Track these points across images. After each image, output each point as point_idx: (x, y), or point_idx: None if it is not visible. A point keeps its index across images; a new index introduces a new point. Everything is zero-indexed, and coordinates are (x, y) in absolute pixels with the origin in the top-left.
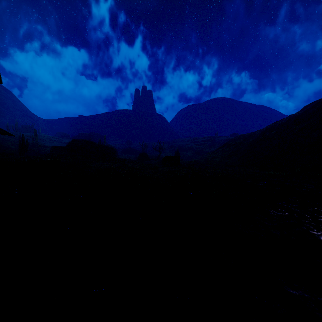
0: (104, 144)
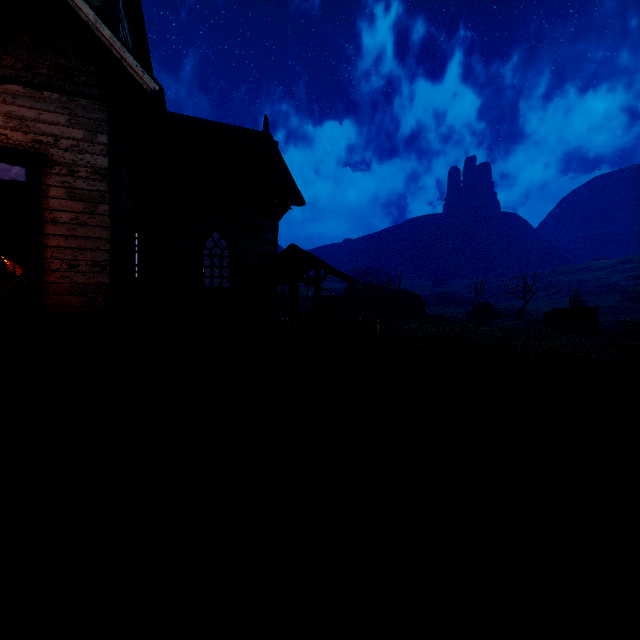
0: (398, 287)
